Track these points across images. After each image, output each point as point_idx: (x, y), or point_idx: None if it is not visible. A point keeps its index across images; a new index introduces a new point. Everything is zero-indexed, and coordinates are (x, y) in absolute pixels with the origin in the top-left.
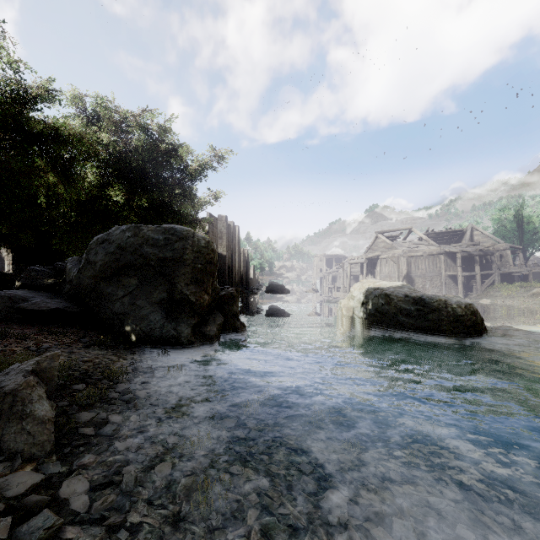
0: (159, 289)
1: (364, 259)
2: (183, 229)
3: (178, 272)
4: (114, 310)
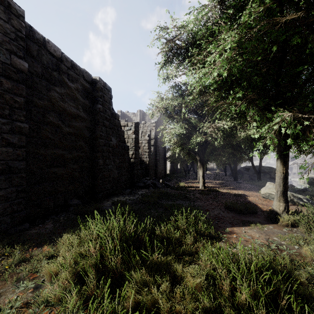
0: (267, 176)
1: (309, 162)
2: (272, 167)
3: (271, 173)
4: None
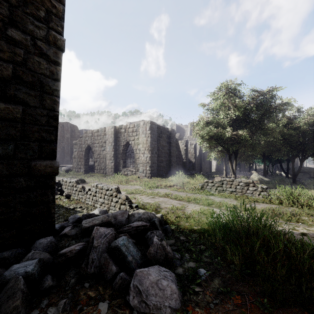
0: (307, 175)
1: None
2: (312, 168)
3: (311, 173)
4: (298, 177)
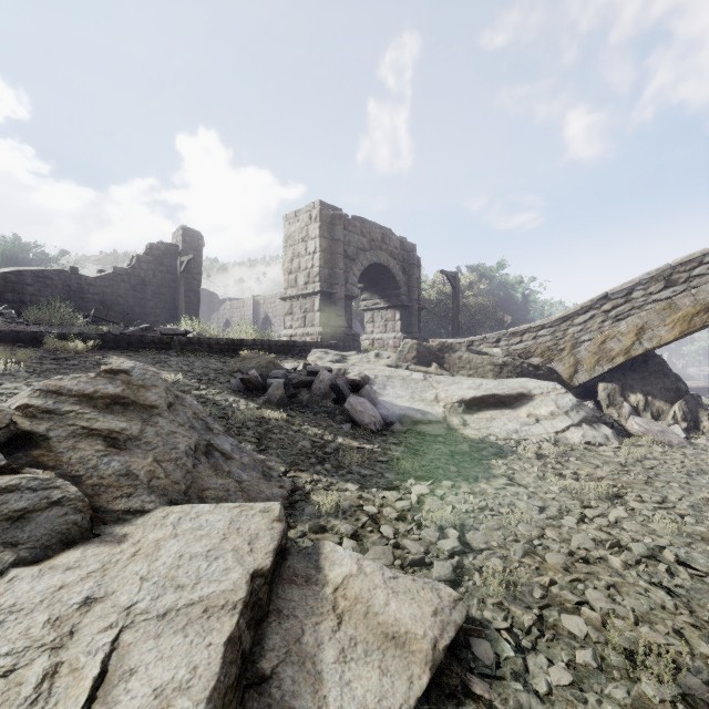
0: None
1: None
2: None
3: None
4: None
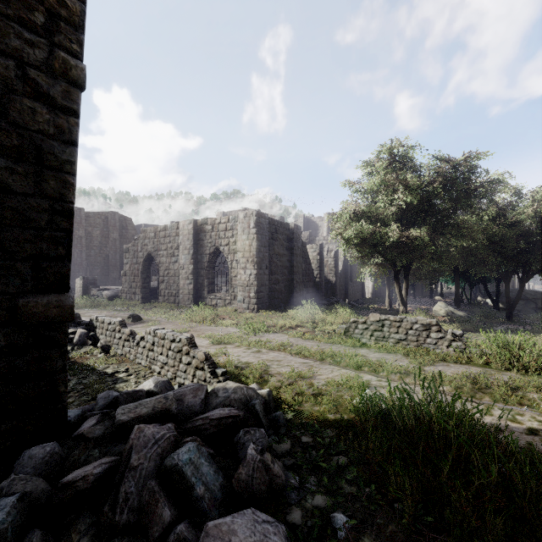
0: (531, 305)
1: None
2: (539, 292)
3: (538, 301)
4: (515, 308)
